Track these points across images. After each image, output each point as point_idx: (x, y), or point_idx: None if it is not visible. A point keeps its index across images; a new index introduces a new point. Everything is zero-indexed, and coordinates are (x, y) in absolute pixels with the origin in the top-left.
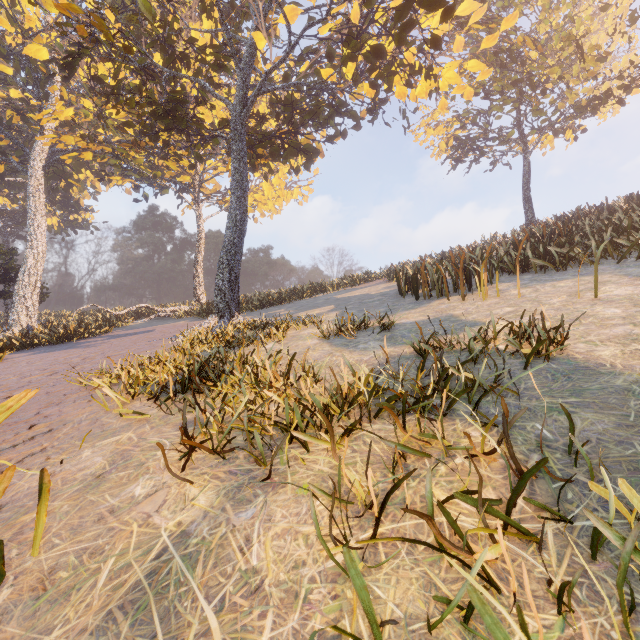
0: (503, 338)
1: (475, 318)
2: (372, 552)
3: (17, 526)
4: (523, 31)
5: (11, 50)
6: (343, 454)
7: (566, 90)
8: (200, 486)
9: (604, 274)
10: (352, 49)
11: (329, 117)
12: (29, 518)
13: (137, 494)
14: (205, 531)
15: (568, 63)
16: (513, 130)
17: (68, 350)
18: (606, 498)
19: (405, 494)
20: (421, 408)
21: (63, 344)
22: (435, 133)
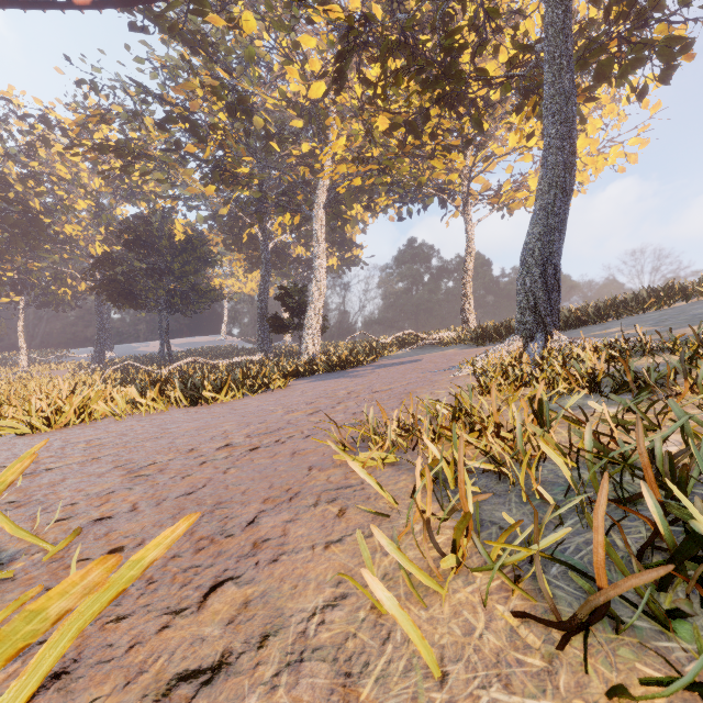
0: None
1: None
2: None
3: None
4: None
5: (301, 103)
6: None
7: None
8: None
9: None
10: None
11: None
12: None
13: None
14: None
15: None
16: None
17: (338, 379)
18: None
19: None
20: None
21: (336, 372)
22: None
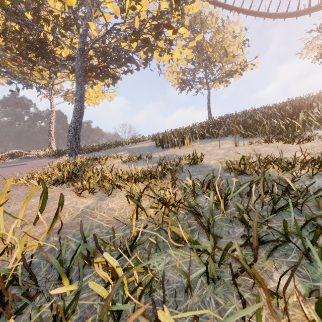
0: (185, 158)
1: (182, 154)
2: (140, 201)
3: (23, 215)
4: (206, 40)
5: None
6: (133, 189)
7: (222, 67)
8: (88, 199)
9: (227, 140)
10: (135, 37)
11: (124, 63)
12: (26, 213)
13: (65, 204)
14: (94, 205)
15: (222, 56)
16: (203, 79)
17: None
18: (187, 182)
19: (149, 193)
20: (156, 177)
21: None
22: (173, 76)
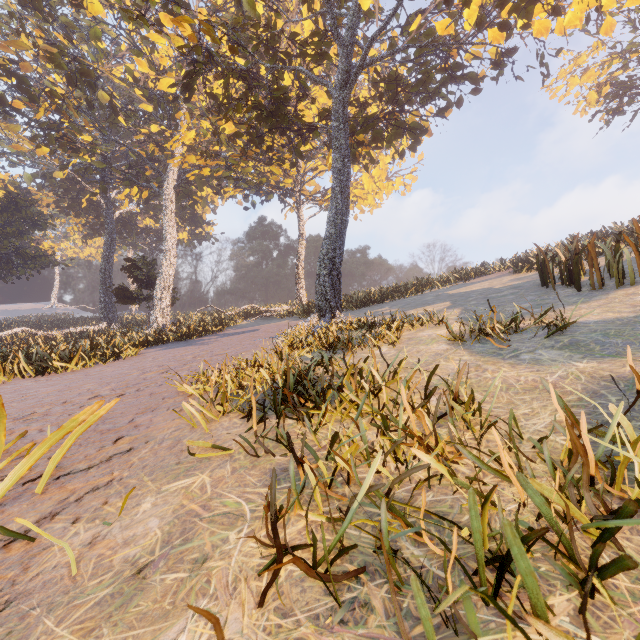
0: None
1: None
2: None
3: None
4: None
5: (150, 90)
6: None
7: None
8: None
9: None
10: None
11: (441, 85)
12: None
13: None
14: None
15: None
16: None
17: (187, 347)
18: None
19: None
20: None
21: (185, 341)
22: (582, 81)
